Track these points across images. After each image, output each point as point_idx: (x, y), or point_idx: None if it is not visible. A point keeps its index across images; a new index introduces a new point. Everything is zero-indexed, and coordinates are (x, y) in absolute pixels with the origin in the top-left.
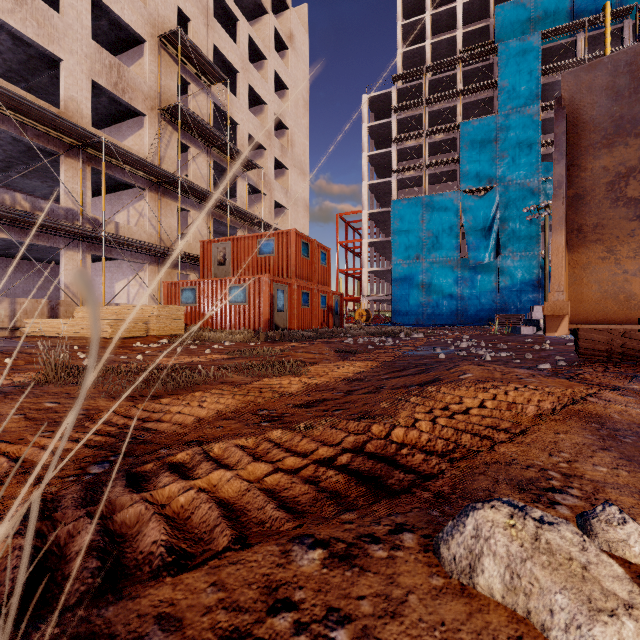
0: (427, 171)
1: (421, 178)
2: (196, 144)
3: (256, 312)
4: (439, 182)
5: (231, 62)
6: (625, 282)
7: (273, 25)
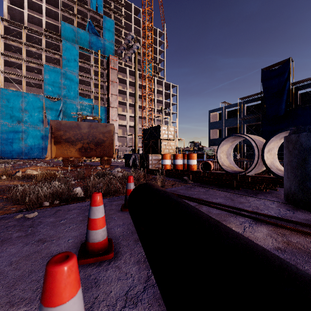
0: (25, 79)
1: (21, 81)
2: None
3: None
4: (32, 86)
5: None
6: (64, 151)
7: None
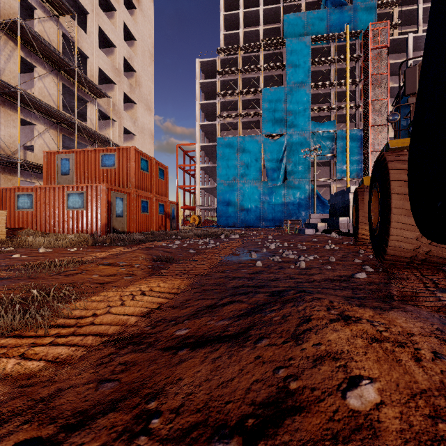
0: (241, 119)
1: (237, 124)
2: (43, 65)
3: (94, 217)
4: (248, 128)
5: (81, 2)
6: None
7: None
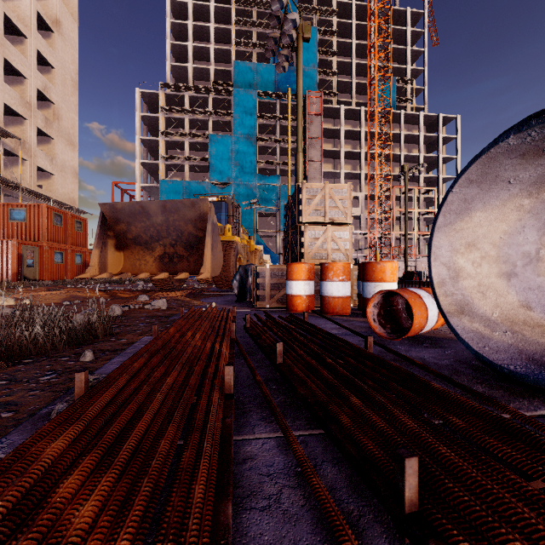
0: (188, 162)
1: (184, 166)
2: None
3: (4, 267)
4: (198, 171)
5: None
6: (136, 262)
7: (35, 9)
